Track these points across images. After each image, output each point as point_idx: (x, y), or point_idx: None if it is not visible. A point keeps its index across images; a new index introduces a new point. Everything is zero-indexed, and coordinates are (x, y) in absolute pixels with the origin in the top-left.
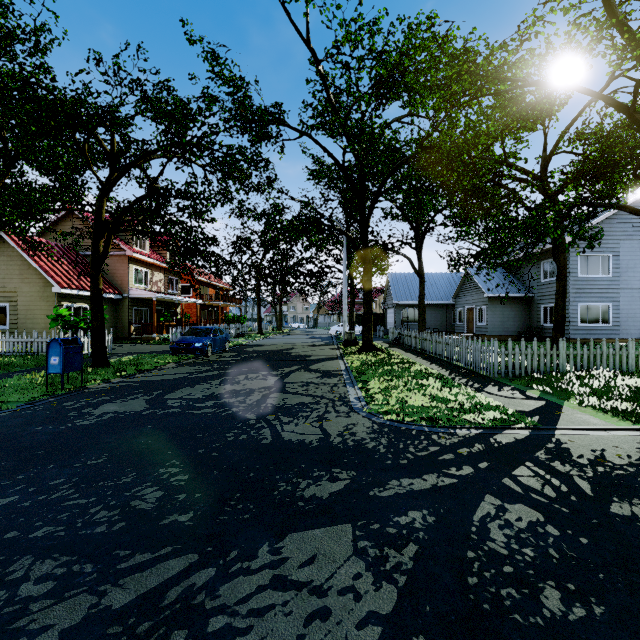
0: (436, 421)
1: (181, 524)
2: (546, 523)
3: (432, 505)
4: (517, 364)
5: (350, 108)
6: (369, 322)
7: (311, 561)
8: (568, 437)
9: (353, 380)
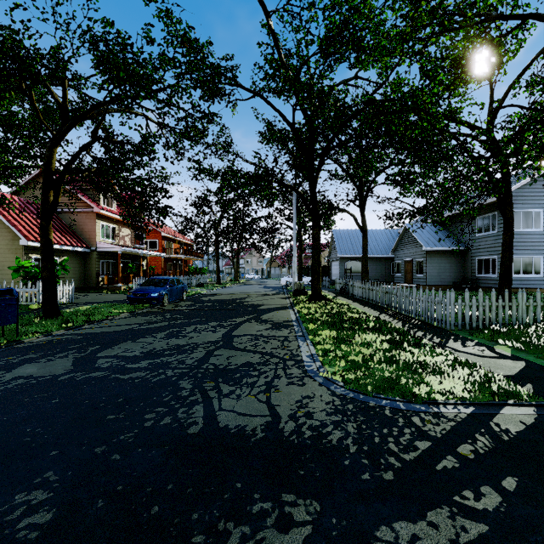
0: (410, 392)
1: None
2: None
3: None
4: (474, 316)
5: (300, 67)
6: (318, 273)
7: None
8: None
9: (304, 333)
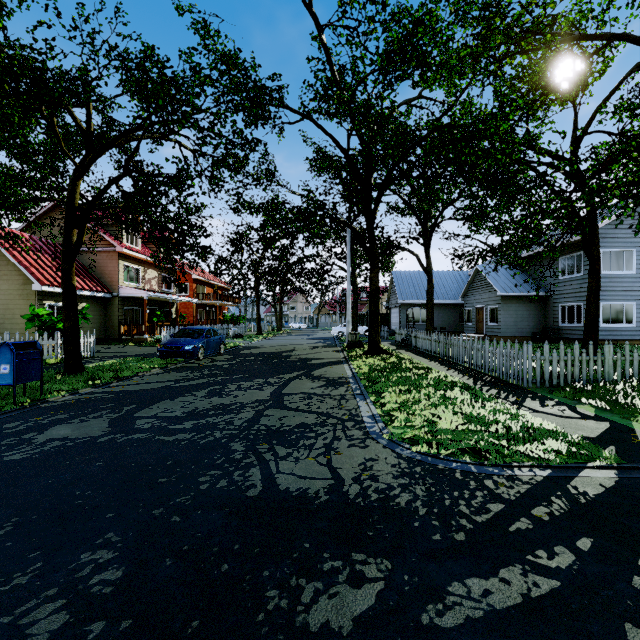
0: (482, 454)
1: None
2: None
3: None
4: (555, 372)
5: (356, 86)
6: (376, 322)
7: None
8: None
9: (363, 391)
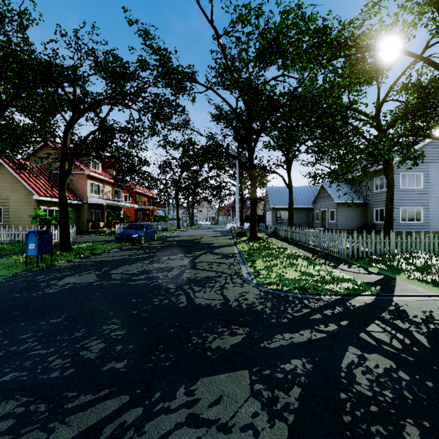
0: (306, 290)
1: (117, 370)
2: (398, 369)
3: (309, 355)
4: (360, 249)
5: (241, 70)
6: (254, 220)
7: (218, 401)
8: (403, 302)
9: (244, 260)
